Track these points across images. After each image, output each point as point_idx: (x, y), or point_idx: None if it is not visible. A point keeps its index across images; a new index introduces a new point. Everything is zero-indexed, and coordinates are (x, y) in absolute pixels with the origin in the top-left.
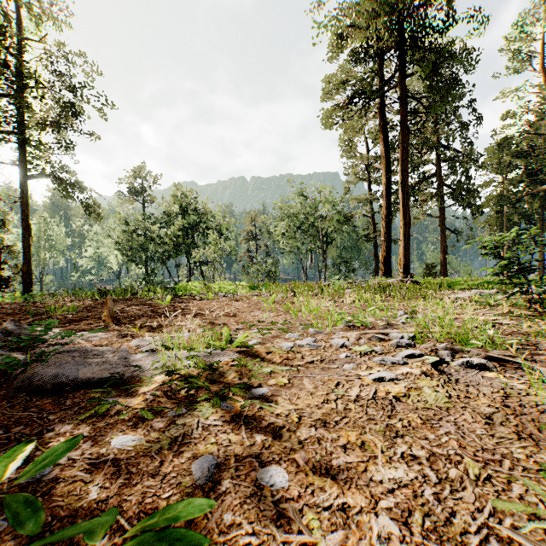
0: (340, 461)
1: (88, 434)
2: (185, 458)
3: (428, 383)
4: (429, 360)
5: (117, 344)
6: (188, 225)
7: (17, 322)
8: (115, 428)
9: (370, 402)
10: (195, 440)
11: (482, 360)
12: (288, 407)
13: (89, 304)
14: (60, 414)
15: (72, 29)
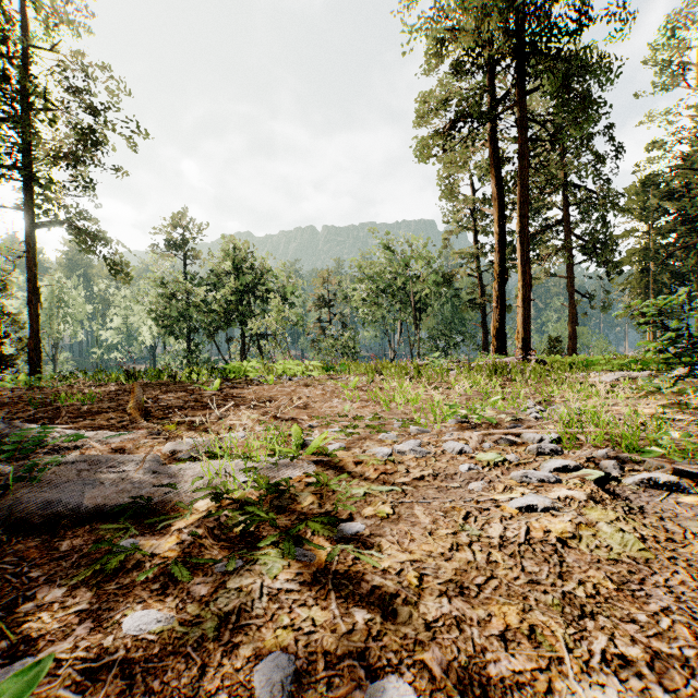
0: (503, 669)
1: (88, 606)
2: (242, 658)
3: (603, 515)
4: (590, 475)
5: (145, 448)
6: (242, 288)
7: (13, 415)
8: (131, 595)
9: (524, 548)
10: (258, 621)
11: (671, 477)
12: (399, 557)
13: (112, 391)
14: (50, 567)
15: (93, 34)
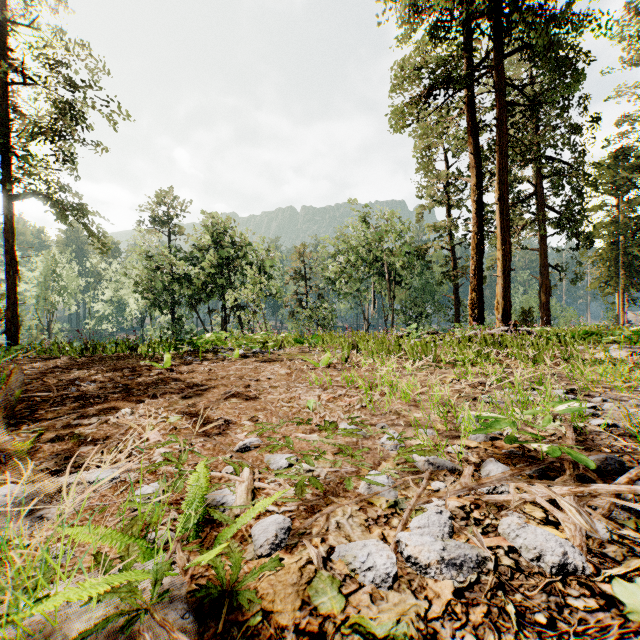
0: None
1: None
2: None
3: None
4: None
5: None
6: (221, 261)
7: None
8: None
9: None
10: None
11: None
12: None
13: (53, 367)
14: None
15: (74, 12)
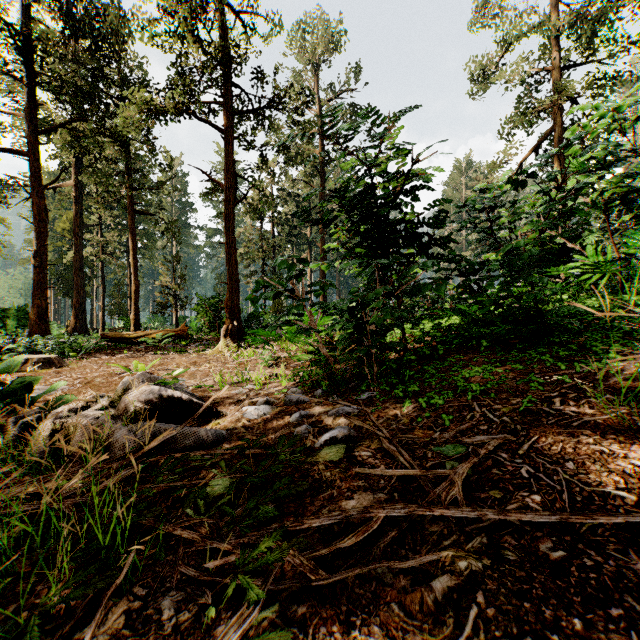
0: None
1: None
2: None
3: None
4: None
5: None
6: None
7: None
8: None
9: None
10: None
11: None
12: None
13: None
14: None
15: None
